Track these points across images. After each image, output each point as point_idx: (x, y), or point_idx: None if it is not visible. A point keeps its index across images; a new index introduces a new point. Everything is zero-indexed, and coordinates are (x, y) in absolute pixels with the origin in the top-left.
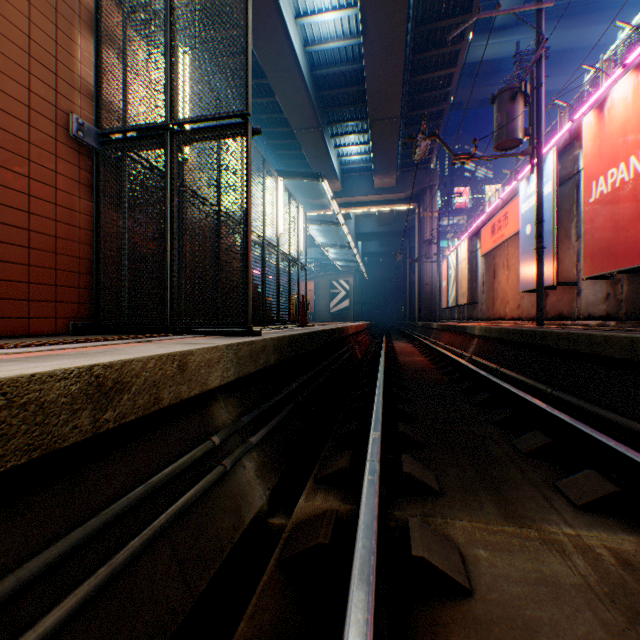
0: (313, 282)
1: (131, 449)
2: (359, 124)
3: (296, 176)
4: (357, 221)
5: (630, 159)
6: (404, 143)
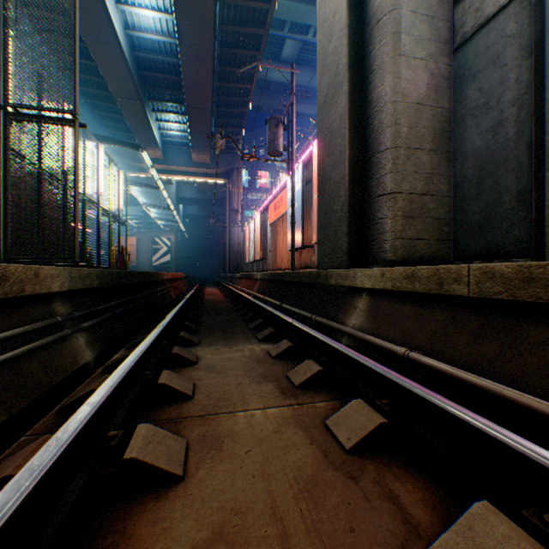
0: (136, 237)
1: (10, 313)
2: (179, 106)
3: (117, 143)
4: (179, 187)
5: None
6: (208, 138)
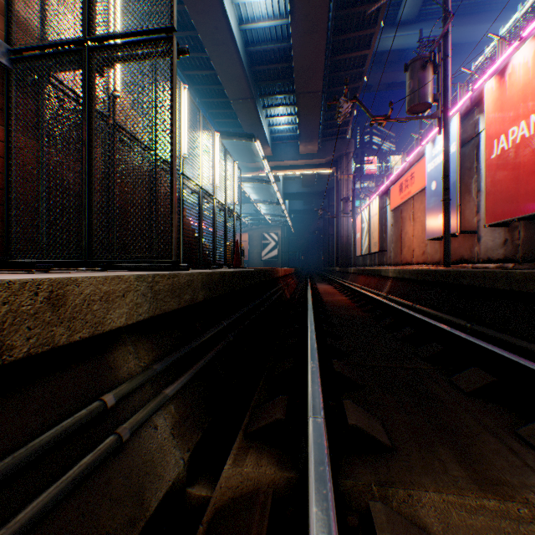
0: (247, 234)
1: None
2: (287, 97)
3: (232, 136)
4: (285, 183)
5: (531, 117)
6: (328, 105)
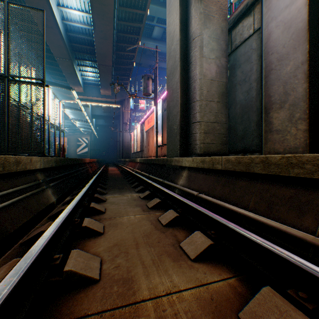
0: (67, 138)
1: (22, 178)
2: (93, 63)
3: (58, 86)
4: (93, 108)
5: None
6: (110, 85)
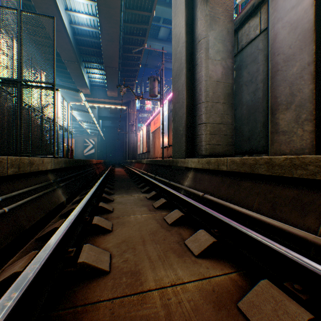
0: (74, 139)
1: (34, 178)
2: (100, 65)
3: (66, 88)
4: (99, 110)
5: None
6: (117, 87)
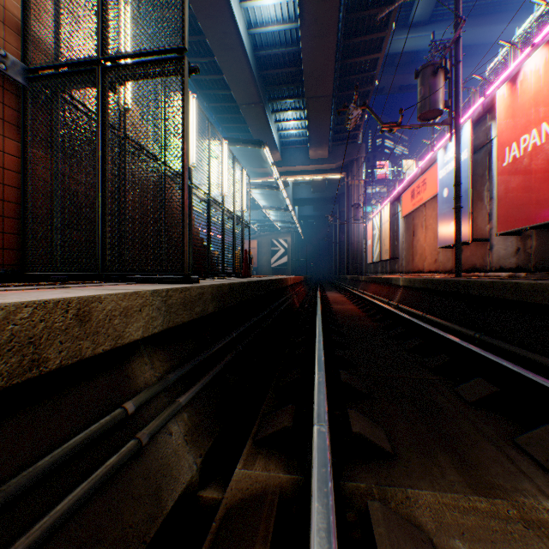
0: (256, 241)
1: None
2: (296, 102)
3: (240, 143)
4: (294, 188)
5: (542, 125)
6: (338, 112)
